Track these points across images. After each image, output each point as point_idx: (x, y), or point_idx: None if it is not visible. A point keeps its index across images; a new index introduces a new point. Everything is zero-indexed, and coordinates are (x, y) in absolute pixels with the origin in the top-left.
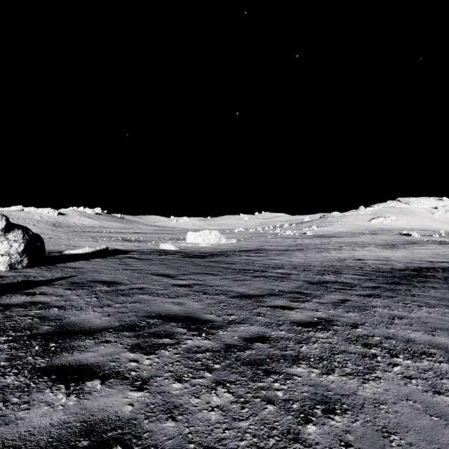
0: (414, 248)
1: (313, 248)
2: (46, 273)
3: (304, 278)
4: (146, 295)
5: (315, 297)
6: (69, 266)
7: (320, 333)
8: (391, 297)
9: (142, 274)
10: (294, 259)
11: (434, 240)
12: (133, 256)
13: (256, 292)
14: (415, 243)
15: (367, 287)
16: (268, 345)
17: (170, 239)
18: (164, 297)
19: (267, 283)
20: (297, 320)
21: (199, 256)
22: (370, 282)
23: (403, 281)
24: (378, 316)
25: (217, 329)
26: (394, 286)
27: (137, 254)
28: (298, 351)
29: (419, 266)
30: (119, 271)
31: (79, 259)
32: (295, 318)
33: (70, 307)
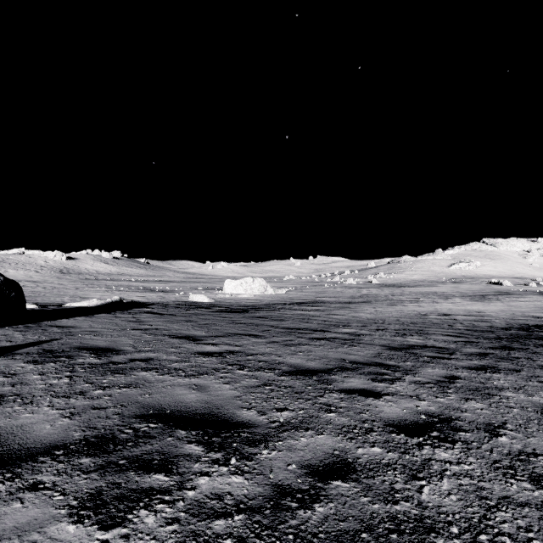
0: (510, 299)
1: (384, 300)
2: (18, 335)
3: (380, 340)
4: (151, 371)
5: (407, 373)
6: (59, 324)
7: (443, 450)
8: (514, 371)
9: (156, 336)
10: (361, 314)
11: (532, 290)
12: (153, 310)
13: (318, 365)
14: (510, 293)
15: (472, 355)
16: (356, 486)
17: (203, 289)
18: (178, 376)
19: (332, 350)
20: (392, 419)
21: (239, 310)
22: (471, 346)
23: (515, 345)
24: (518, 408)
25: (258, 444)
26: (507, 352)
27: (158, 307)
28: (418, 502)
29: (526, 323)
30: (125, 331)
31: (78, 314)
32: (388, 414)
33: (13, 398)
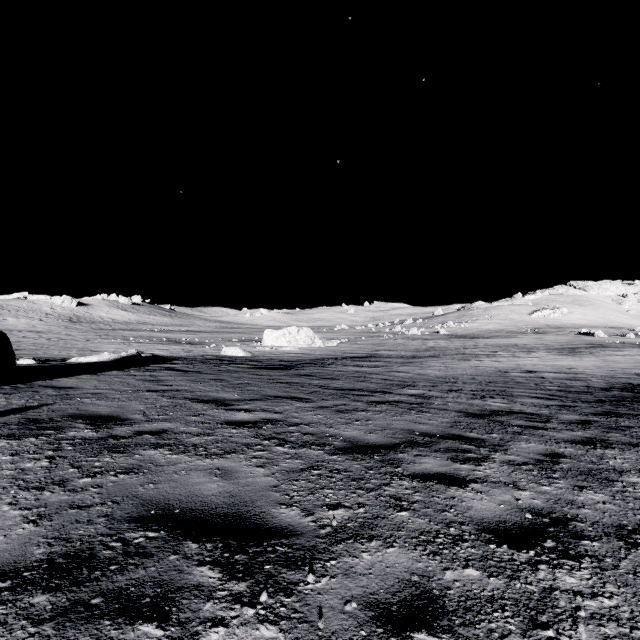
0: (605, 353)
1: (454, 354)
2: None
3: (455, 404)
4: (161, 448)
5: (495, 449)
6: (56, 384)
7: (567, 572)
8: (631, 446)
9: (176, 400)
10: (428, 371)
11: (630, 342)
12: (176, 366)
13: (381, 439)
14: (605, 346)
15: (572, 423)
16: None
17: (239, 341)
18: (197, 455)
19: (397, 417)
20: (487, 520)
21: (280, 366)
22: (568, 412)
23: (623, 410)
24: None
25: (301, 566)
26: (615, 420)
27: (183, 363)
28: None
29: (629, 382)
30: (138, 393)
31: (84, 371)
32: (480, 512)
33: None
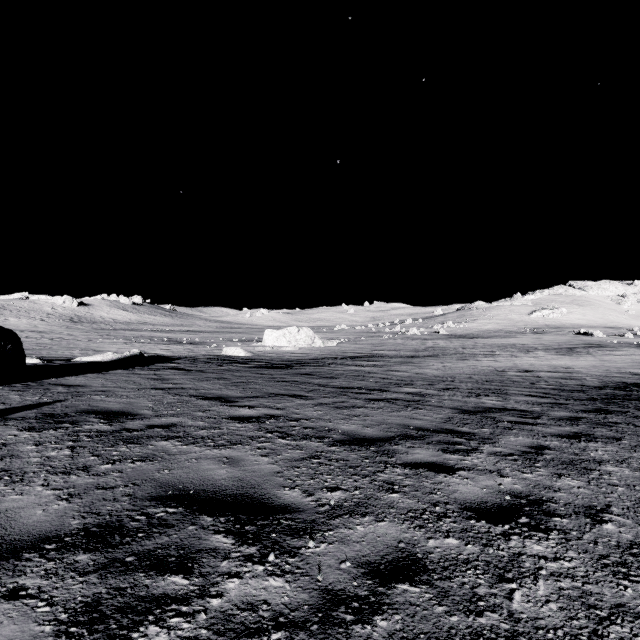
0: (602, 353)
1: (453, 354)
2: (14, 395)
3: (450, 402)
4: (172, 440)
5: (484, 442)
6: (65, 382)
7: (535, 541)
8: (614, 440)
9: (181, 397)
10: (426, 370)
11: (628, 341)
12: (178, 366)
13: (377, 432)
14: (602, 346)
15: (562, 420)
16: (429, 591)
17: (239, 340)
18: (205, 446)
19: (393, 413)
20: (470, 501)
21: (281, 366)
22: (559, 409)
23: (613, 407)
24: (623, 487)
25: (303, 535)
26: (603, 417)
27: (185, 362)
28: (509, 612)
29: (623, 381)
30: (145, 391)
31: (90, 370)
32: (464, 495)
33: None
